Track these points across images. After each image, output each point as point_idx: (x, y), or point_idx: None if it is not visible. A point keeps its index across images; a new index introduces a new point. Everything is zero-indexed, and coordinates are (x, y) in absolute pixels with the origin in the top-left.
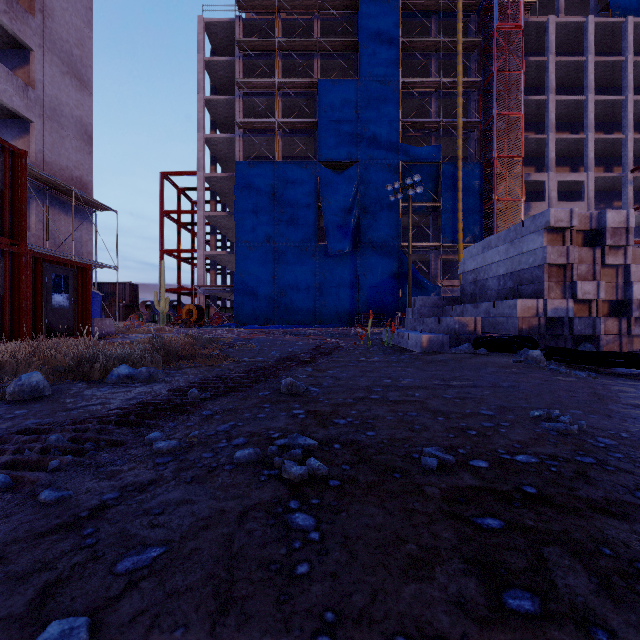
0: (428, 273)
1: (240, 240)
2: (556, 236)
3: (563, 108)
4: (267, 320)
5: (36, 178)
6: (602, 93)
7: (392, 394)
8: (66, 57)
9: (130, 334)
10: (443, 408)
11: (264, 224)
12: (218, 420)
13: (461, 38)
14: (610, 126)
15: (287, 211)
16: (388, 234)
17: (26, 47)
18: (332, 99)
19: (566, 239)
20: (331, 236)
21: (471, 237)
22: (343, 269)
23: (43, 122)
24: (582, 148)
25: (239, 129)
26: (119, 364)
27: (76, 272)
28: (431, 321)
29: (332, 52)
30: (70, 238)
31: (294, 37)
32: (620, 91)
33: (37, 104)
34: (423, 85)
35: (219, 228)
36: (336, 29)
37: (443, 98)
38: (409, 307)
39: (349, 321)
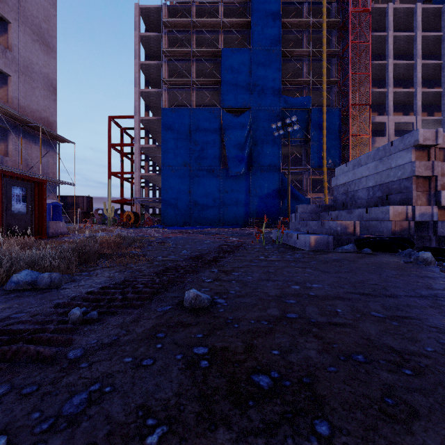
0: (301, 189)
1: (165, 165)
2: (422, 153)
3: (398, 70)
4: (185, 223)
5: (12, 117)
6: (426, 59)
7: (310, 310)
8: (36, 29)
9: (79, 233)
10: (391, 342)
11: (183, 153)
12: (79, 376)
13: (325, 18)
14: (432, 83)
15: (199, 144)
16: (272, 160)
17: (5, 20)
18: (232, 63)
19: (431, 155)
20: (231, 162)
21: (332, 162)
22: (240, 186)
23: (18, 76)
24: (412, 99)
25: (165, 85)
26: (29, 267)
27: (33, 185)
28: (314, 224)
29: (232, 29)
30: (39, 162)
31: (204, 18)
32: (439, 58)
33: (13, 62)
34: (297, 53)
35: (151, 157)
36: (235, 13)
37: (312, 62)
38: (288, 213)
39: (244, 223)
